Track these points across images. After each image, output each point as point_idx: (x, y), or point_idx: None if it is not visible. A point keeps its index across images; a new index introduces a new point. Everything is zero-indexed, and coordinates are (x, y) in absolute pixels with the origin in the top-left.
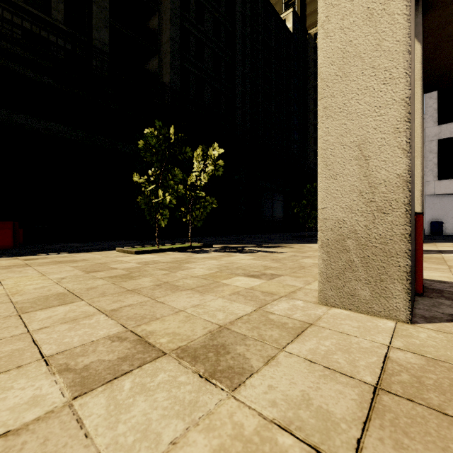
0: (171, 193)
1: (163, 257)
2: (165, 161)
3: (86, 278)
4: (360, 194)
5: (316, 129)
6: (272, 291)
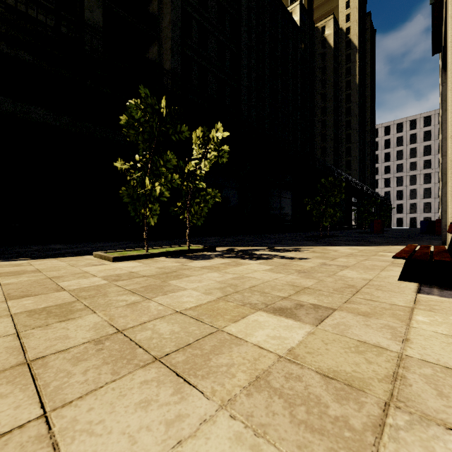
0: (164, 184)
1: (146, 267)
2: (154, 141)
3: None
4: None
5: (324, 125)
6: (347, 375)
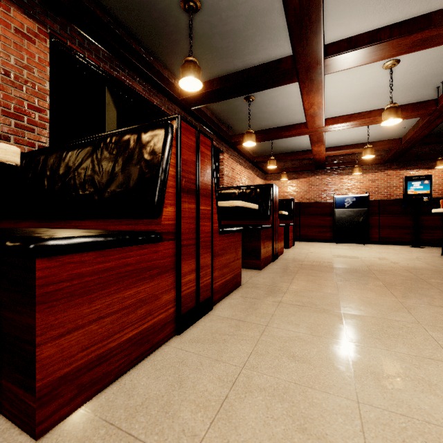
0: None
1: None
2: None
3: None
4: None
5: None
6: None
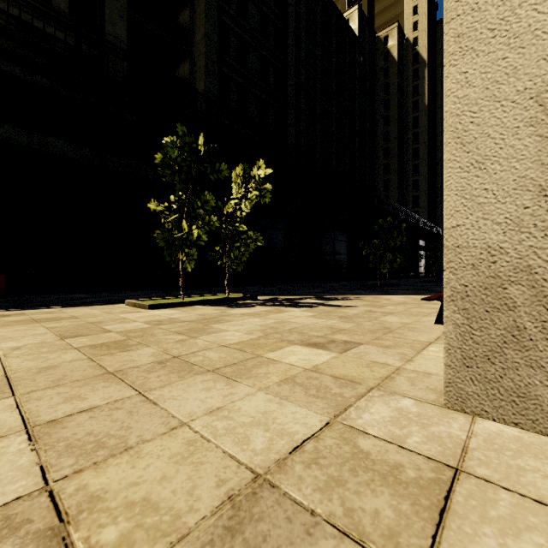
0: (201, 226)
1: (185, 314)
2: (191, 181)
3: (53, 348)
4: (541, 193)
5: (387, 154)
6: (352, 377)
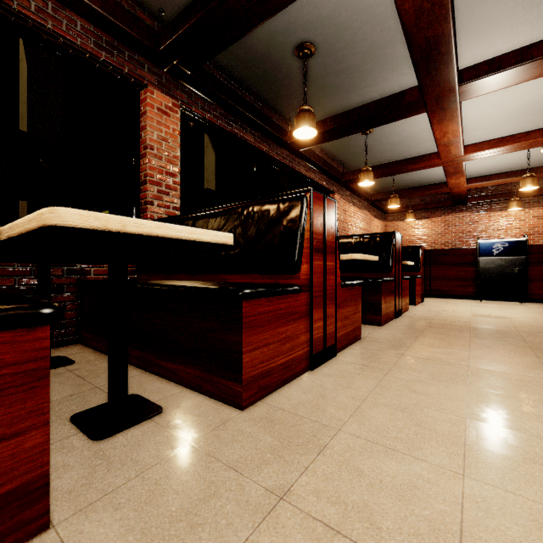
0: None
1: None
2: None
3: None
4: None
5: None
6: None
